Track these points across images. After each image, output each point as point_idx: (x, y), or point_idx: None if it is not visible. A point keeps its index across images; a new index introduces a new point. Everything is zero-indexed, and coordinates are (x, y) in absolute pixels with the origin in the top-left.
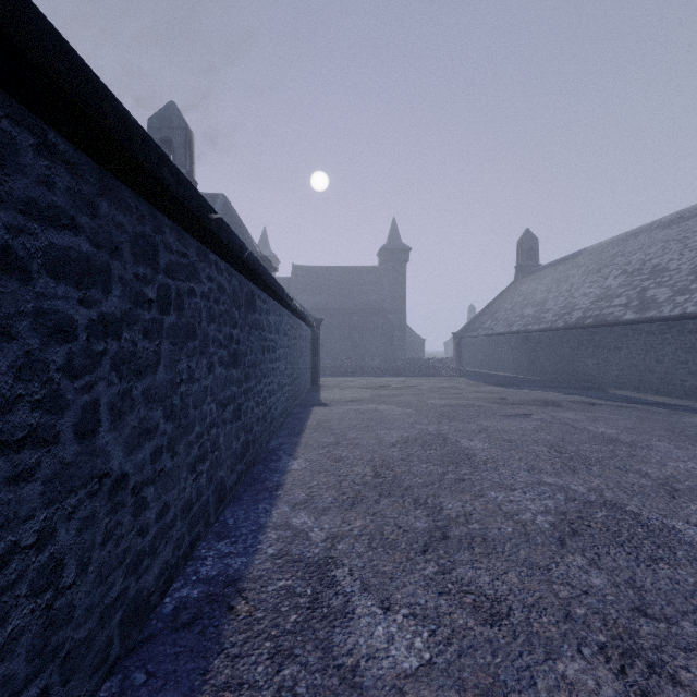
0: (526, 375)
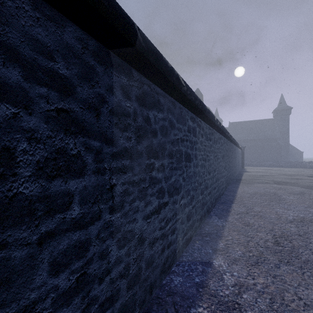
0: None
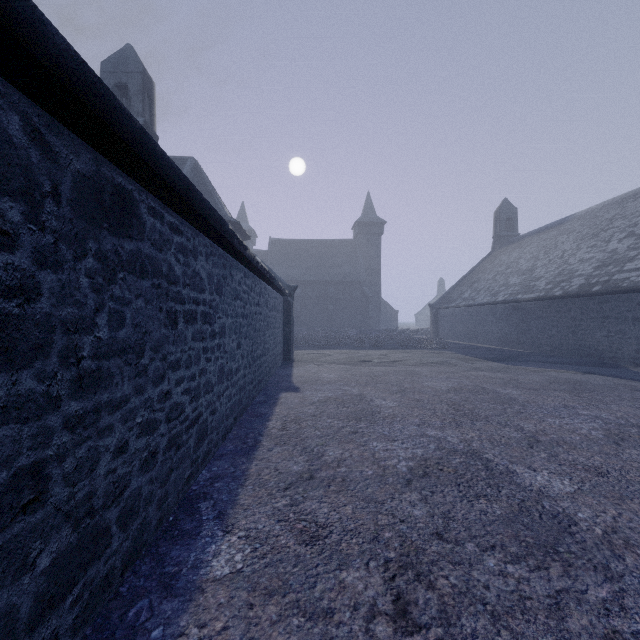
0: (514, 347)
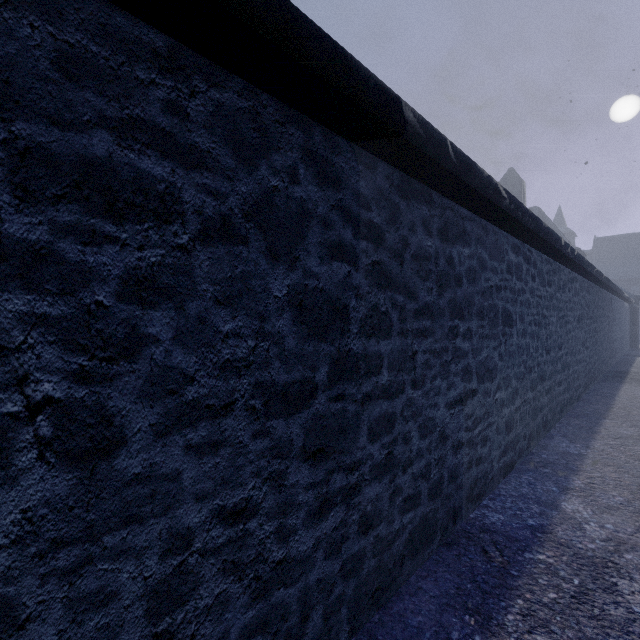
0: None
